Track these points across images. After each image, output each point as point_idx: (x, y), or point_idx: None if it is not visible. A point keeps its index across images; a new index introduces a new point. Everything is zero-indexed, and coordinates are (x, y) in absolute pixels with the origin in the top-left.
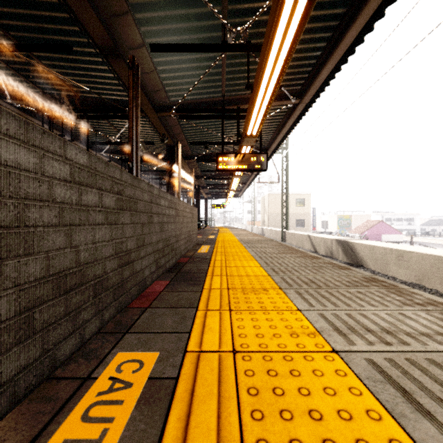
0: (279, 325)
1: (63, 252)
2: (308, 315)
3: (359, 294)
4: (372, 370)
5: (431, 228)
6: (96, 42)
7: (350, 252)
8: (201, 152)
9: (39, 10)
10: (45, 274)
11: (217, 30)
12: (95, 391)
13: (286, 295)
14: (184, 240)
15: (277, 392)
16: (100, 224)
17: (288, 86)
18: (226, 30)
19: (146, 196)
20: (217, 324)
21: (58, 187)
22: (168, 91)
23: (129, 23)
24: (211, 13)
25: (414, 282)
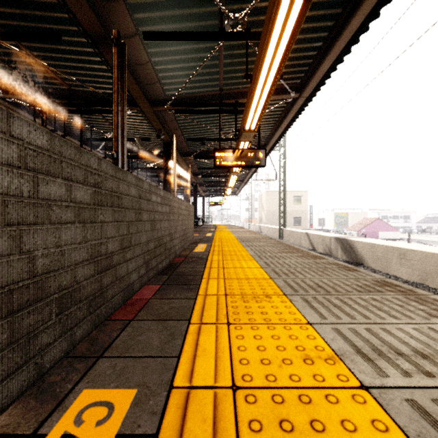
0: (289, 346)
1: (6, 261)
2: (321, 330)
3: (375, 302)
4: (420, 421)
5: (427, 225)
6: (86, 29)
7: (350, 251)
8: (198, 149)
9: None
10: None
11: (214, 18)
12: None
13: (292, 304)
14: (179, 239)
15: None
16: (68, 223)
17: (288, 80)
18: (224, 18)
19: (133, 190)
20: (212, 343)
21: None
22: (164, 84)
23: (120, 9)
24: None
25: (417, 282)
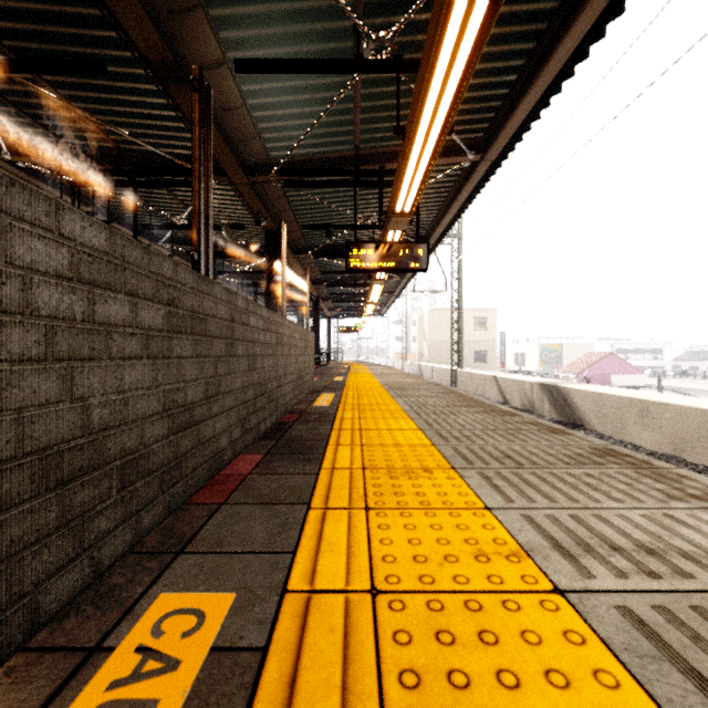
0: (455, 538)
1: (55, 410)
2: (504, 518)
3: (589, 478)
4: (632, 632)
5: (690, 364)
6: (145, 56)
7: (563, 404)
8: (320, 242)
9: (51, 3)
10: (14, 452)
11: (346, 38)
12: (107, 678)
13: (464, 481)
14: (291, 385)
15: (456, 681)
16: (132, 358)
17: (463, 133)
18: (361, 38)
19: (223, 309)
20: (343, 535)
21: (44, 287)
22: (266, 140)
23: (199, 25)
24: (336, 8)
25: (668, 453)
